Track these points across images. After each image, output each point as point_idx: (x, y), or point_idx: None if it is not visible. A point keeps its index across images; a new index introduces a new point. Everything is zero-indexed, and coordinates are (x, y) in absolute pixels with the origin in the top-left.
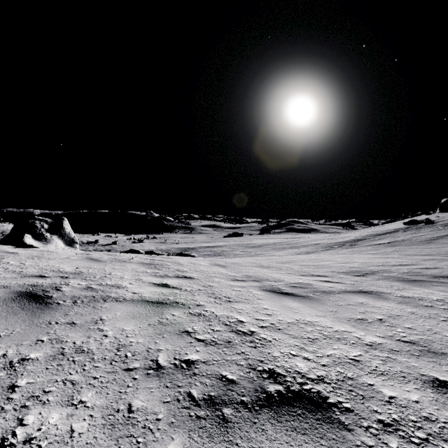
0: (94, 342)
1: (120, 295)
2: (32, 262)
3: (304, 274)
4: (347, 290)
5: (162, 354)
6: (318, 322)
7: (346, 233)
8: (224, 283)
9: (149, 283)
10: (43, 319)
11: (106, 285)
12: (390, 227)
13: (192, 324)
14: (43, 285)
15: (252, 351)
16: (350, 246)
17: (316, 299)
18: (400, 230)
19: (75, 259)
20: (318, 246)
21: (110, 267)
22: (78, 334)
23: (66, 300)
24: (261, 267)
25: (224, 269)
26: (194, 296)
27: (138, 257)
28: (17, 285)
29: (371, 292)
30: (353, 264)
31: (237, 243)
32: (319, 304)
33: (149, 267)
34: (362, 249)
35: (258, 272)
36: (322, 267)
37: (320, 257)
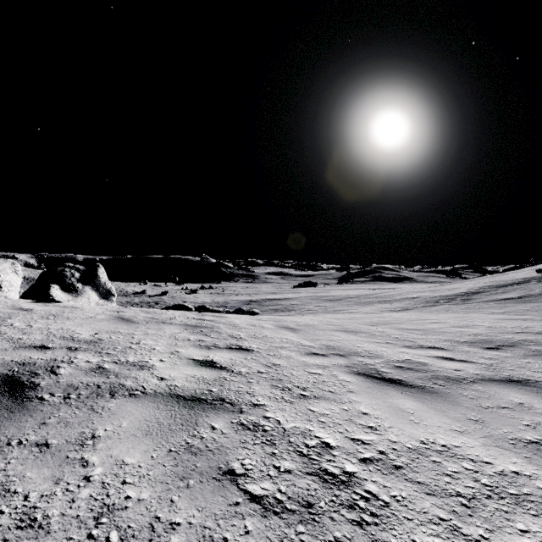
0: (62, 497)
1: (139, 382)
2: (43, 323)
3: (408, 345)
4: (486, 376)
5: (178, 539)
6: (460, 448)
7: (454, 283)
8: (295, 360)
9: (188, 360)
10: (2, 433)
11: (124, 364)
12: (516, 276)
13: (242, 452)
14: (35, 364)
15: (355, 535)
16: (462, 302)
17: (440, 393)
18: (532, 280)
19: (101, 319)
20: (418, 301)
21: (143, 331)
22: (41, 474)
23: (56, 393)
24: (345, 331)
25: (295, 334)
26: (251, 385)
27: (183, 315)
28: (1, 362)
29: (528, 383)
30: (476, 330)
31: (310, 296)
32: (449, 405)
33: (194, 331)
34: (482, 306)
35: (343, 340)
36: (431, 332)
37: (423, 316)
